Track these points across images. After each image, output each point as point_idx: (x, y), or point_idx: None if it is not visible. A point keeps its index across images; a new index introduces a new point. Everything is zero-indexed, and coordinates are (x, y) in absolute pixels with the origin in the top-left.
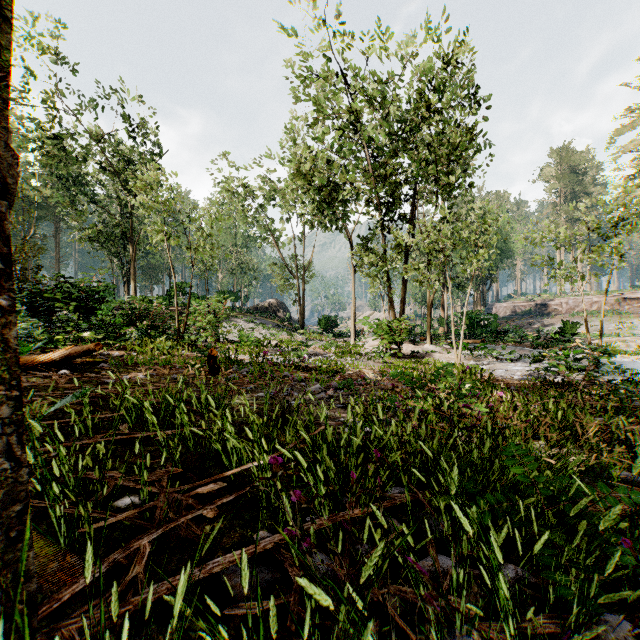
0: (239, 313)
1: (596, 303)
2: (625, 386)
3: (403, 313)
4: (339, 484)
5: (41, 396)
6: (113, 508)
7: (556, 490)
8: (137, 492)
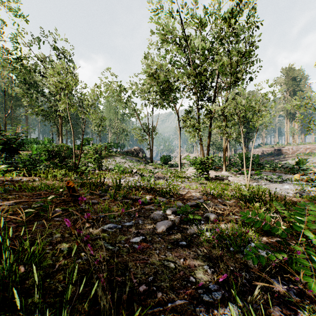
0: (118, 154)
1: (308, 149)
2: None
3: (208, 153)
4: None
5: None
6: None
7: None
8: None
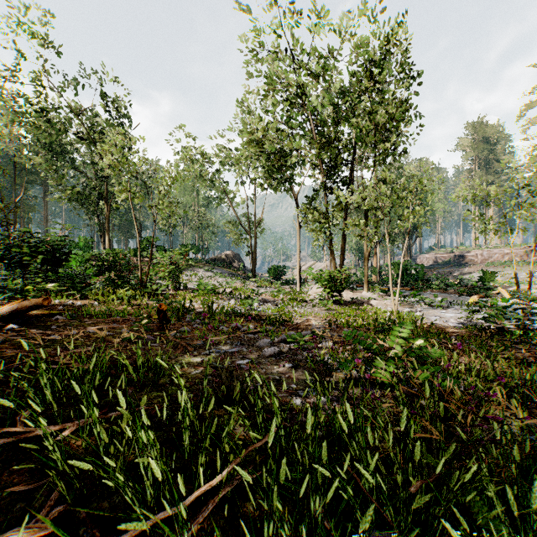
0: (200, 263)
1: (507, 254)
2: None
3: (343, 264)
4: (297, 535)
5: None
6: None
7: None
8: None
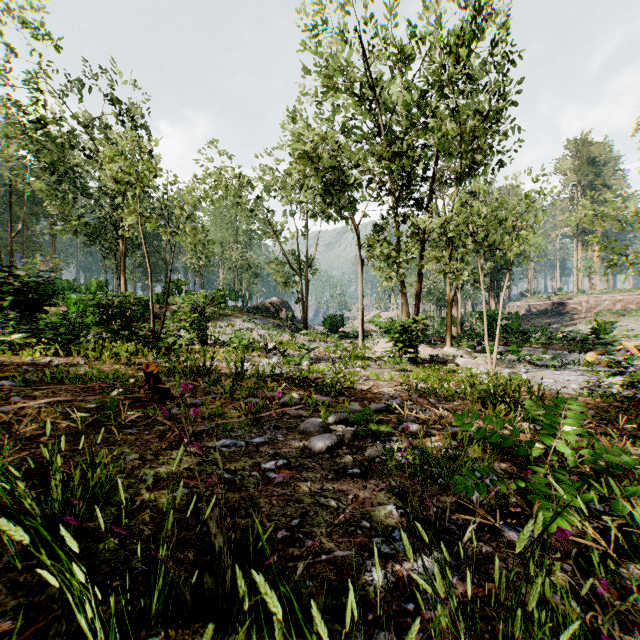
0: (238, 312)
1: (620, 302)
2: None
3: (418, 311)
4: None
5: None
6: None
7: None
8: None
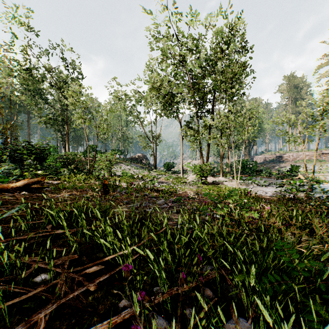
0: (122, 161)
1: (308, 155)
2: (328, 200)
3: (208, 161)
4: (174, 264)
5: (7, 207)
6: (32, 283)
7: (312, 273)
8: (50, 270)
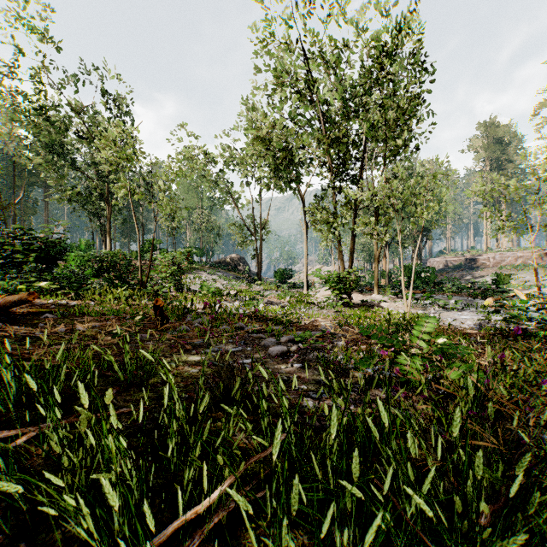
0: (204, 266)
1: (520, 258)
2: None
3: (351, 266)
4: None
5: None
6: None
7: None
8: None
